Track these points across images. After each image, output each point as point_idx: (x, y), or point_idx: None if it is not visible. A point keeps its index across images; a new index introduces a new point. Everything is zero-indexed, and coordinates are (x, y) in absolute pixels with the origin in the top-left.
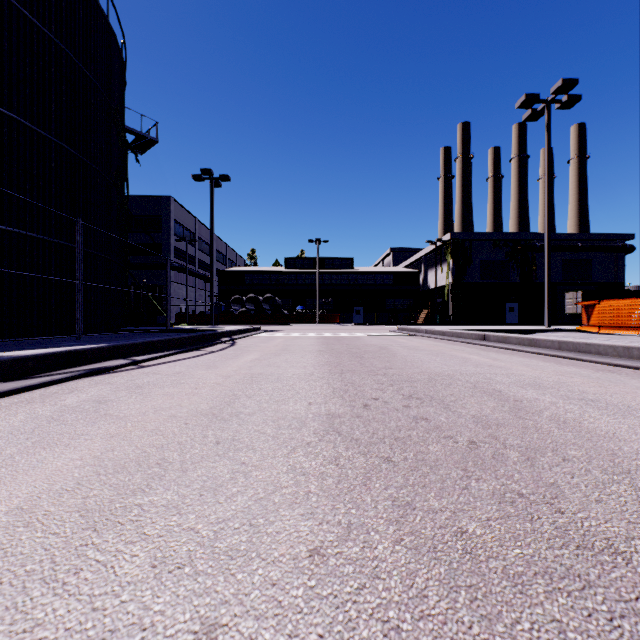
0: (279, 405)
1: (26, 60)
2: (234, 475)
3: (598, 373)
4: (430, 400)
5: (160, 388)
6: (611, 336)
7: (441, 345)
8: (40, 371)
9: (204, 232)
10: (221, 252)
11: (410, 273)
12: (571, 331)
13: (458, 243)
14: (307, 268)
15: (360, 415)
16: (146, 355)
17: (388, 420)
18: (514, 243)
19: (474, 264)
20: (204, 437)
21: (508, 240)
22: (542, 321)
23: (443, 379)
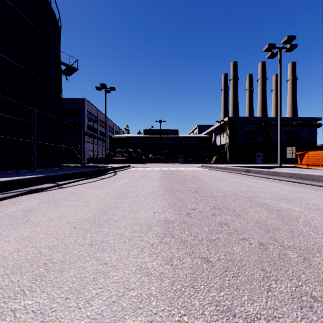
0: (135, 213)
1: (6, 24)
2: (96, 276)
3: (318, 191)
4: (226, 210)
5: (67, 201)
6: (314, 170)
7: (225, 175)
8: (0, 191)
9: (102, 117)
10: (111, 127)
11: (207, 137)
12: (292, 167)
13: (232, 122)
14: (155, 135)
15: (185, 221)
16: (65, 181)
17: (203, 225)
18: (260, 122)
19: (240, 133)
20: (83, 239)
21: (257, 120)
22: (274, 162)
23: (231, 195)
